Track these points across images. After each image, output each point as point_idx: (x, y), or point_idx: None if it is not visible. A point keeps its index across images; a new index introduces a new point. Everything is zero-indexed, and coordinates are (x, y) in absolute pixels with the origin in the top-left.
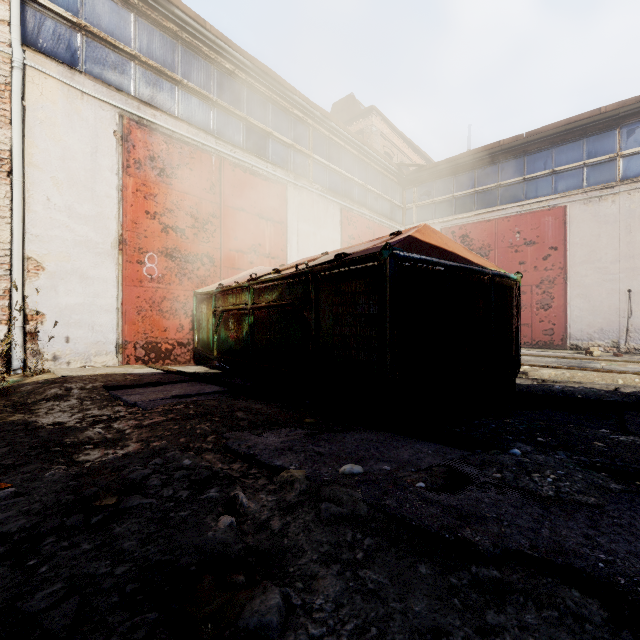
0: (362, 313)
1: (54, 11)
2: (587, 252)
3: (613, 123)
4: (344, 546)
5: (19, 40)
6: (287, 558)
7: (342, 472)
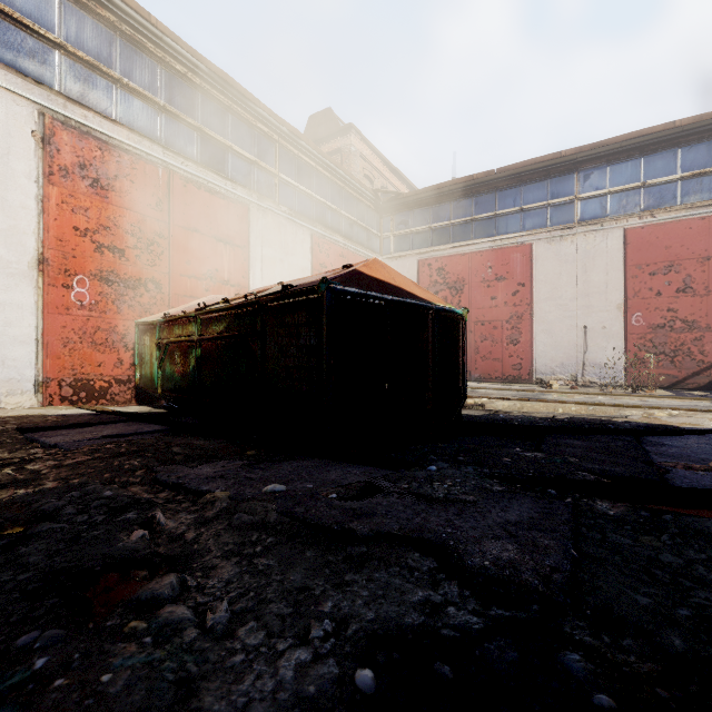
0: (304, 344)
1: None
2: (550, 289)
3: (572, 167)
4: (248, 544)
5: None
6: (194, 558)
7: (265, 491)
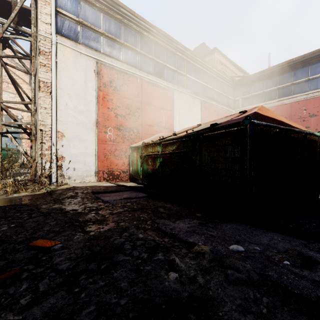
0: (229, 156)
1: (69, 16)
2: None
3: None
4: (250, 301)
5: (54, 31)
6: (215, 305)
7: (231, 249)
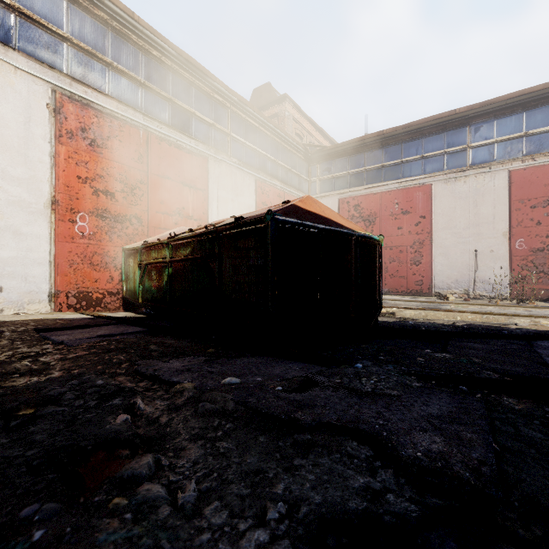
0: (253, 264)
1: None
2: (447, 220)
3: (465, 122)
4: (210, 429)
5: None
6: (167, 440)
7: (223, 383)
